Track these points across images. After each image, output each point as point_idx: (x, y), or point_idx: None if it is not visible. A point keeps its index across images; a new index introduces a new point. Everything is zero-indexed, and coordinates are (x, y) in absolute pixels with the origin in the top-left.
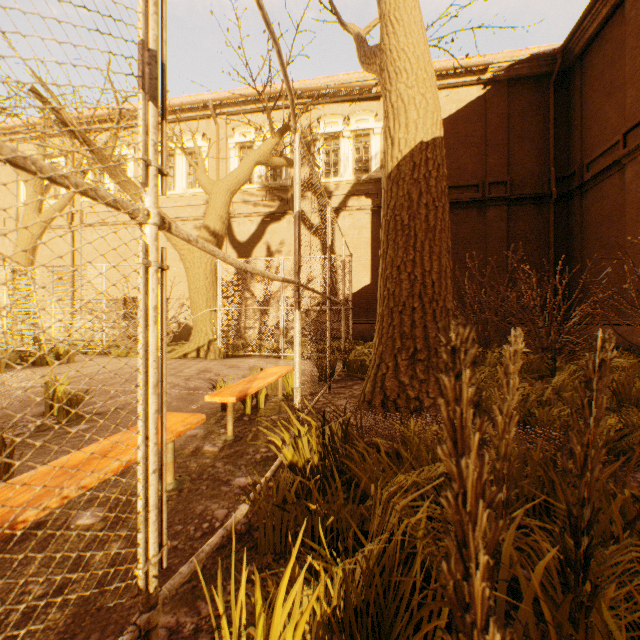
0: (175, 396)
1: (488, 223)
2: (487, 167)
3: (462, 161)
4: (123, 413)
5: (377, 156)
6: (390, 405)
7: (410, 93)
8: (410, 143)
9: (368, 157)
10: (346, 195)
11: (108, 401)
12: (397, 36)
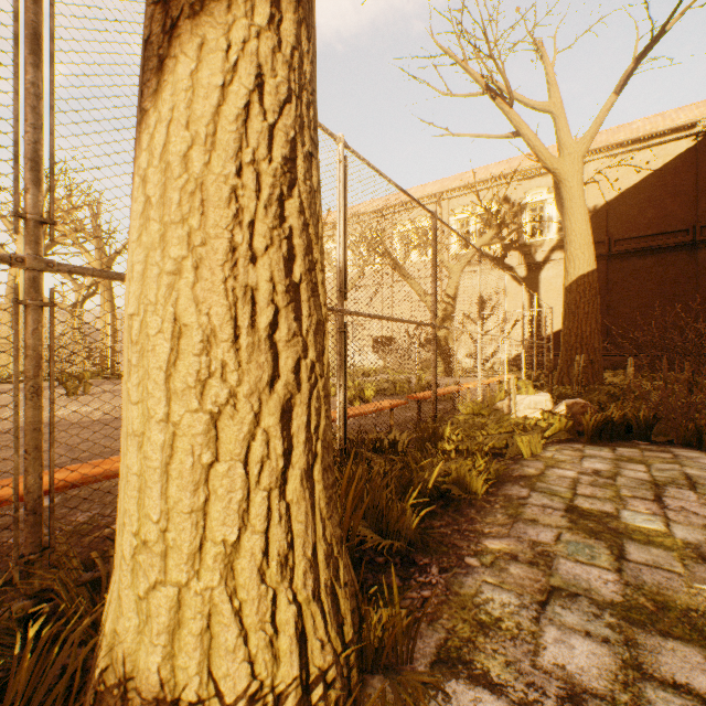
0: None
1: (699, 263)
2: (697, 212)
3: (669, 209)
4: None
5: None
6: None
7: (576, 252)
8: (575, 275)
9: None
10: (550, 250)
11: None
12: (570, 222)
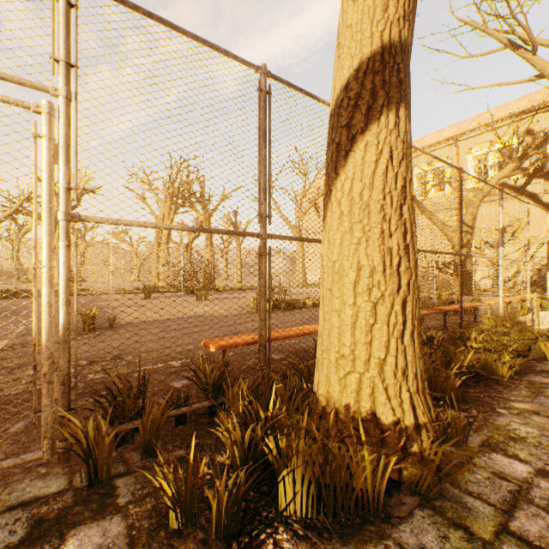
0: None
1: None
2: None
3: None
4: None
5: None
6: None
7: None
8: None
9: None
10: None
11: None
12: None
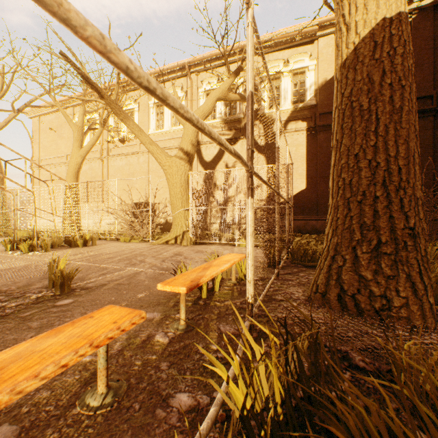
0: (149, 275)
1: None
2: None
3: None
4: (104, 289)
5: (311, 88)
6: (347, 300)
7: None
8: (370, 23)
9: (302, 93)
10: (285, 121)
11: (99, 277)
12: None
